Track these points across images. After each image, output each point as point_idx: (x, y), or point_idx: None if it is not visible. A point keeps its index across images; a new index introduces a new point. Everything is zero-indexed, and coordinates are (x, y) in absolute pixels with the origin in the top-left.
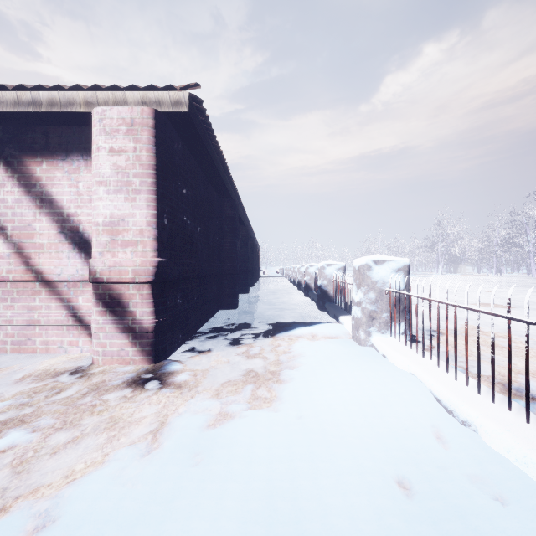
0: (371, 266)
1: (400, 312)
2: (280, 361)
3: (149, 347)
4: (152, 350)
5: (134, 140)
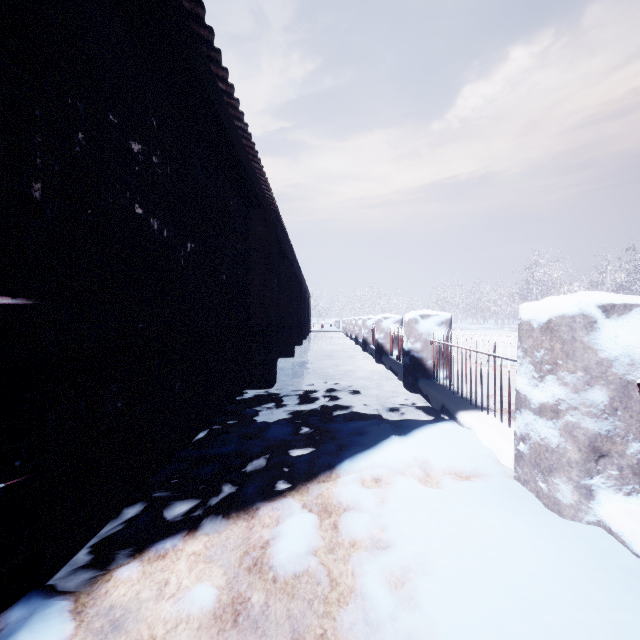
0: (596, 320)
1: None
2: (372, 609)
3: None
4: None
5: None
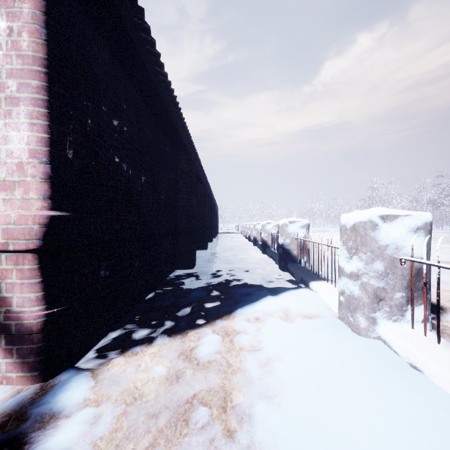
0: (377, 224)
1: (420, 291)
2: (249, 375)
3: (34, 357)
4: (40, 361)
5: (8, 15)
